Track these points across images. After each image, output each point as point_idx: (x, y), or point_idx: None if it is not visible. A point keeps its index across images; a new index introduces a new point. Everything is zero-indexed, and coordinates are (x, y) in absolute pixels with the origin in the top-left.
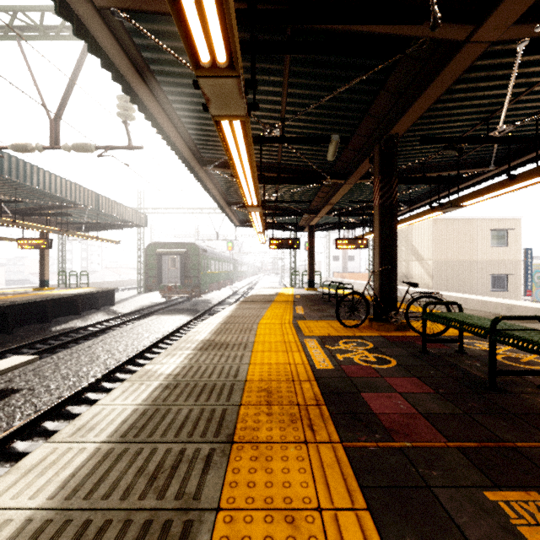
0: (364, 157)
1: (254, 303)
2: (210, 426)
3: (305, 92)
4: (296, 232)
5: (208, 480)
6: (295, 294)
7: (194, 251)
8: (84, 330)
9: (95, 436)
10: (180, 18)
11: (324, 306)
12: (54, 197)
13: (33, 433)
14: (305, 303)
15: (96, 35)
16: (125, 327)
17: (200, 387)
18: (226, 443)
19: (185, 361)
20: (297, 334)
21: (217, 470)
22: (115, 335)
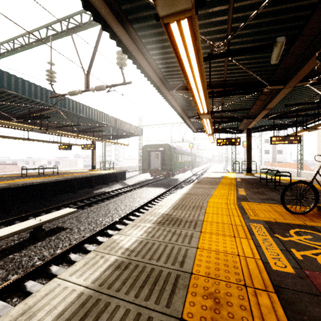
0: (307, 58)
1: (205, 183)
2: None
3: (250, 2)
4: (237, 133)
5: None
6: (236, 177)
7: (168, 148)
8: (108, 193)
9: None
10: None
11: (263, 189)
12: (95, 121)
13: (64, 259)
14: (246, 185)
15: None
16: (128, 194)
17: (146, 273)
18: None
19: (143, 235)
20: (242, 216)
21: None
22: (121, 198)
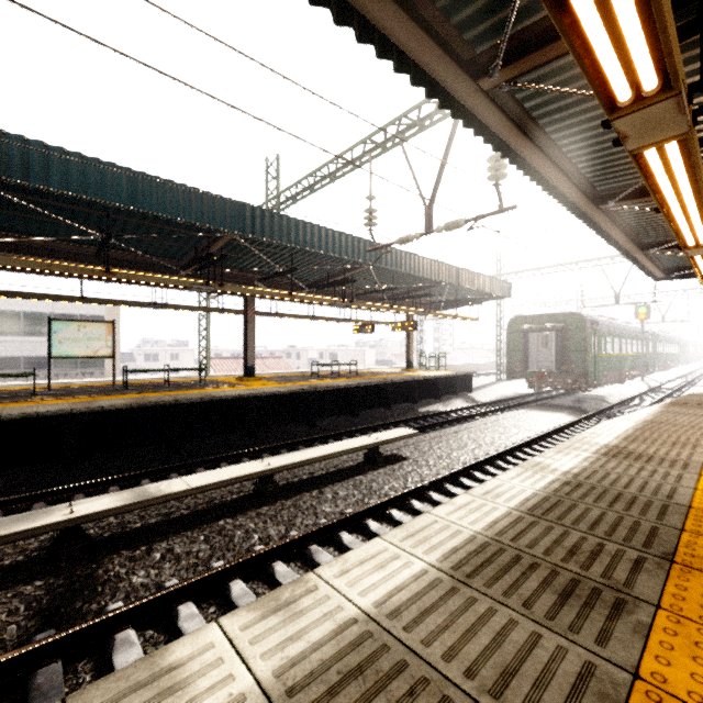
0: None
1: (699, 407)
2: (634, 536)
3: None
4: None
5: (640, 580)
6: None
7: (577, 324)
8: (446, 415)
9: (503, 502)
10: (595, 77)
11: None
12: (419, 278)
13: (422, 498)
14: None
15: (481, 116)
16: (488, 418)
17: (612, 495)
18: (662, 559)
19: (584, 463)
20: None
21: (651, 576)
22: (478, 425)
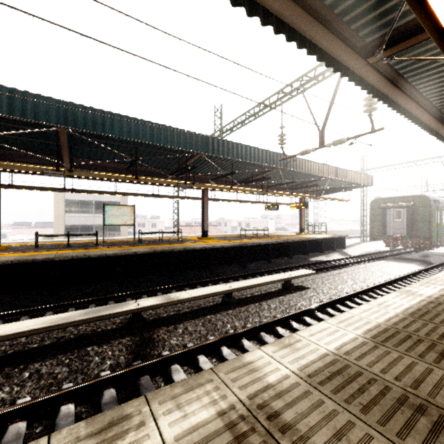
0: None
1: None
2: None
3: None
4: None
5: None
6: None
7: (423, 202)
8: (329, 263)
9: (391, 309)
10: None
11: None
12: (310, 175)
13: (322, 312)
14: None
15: (367, 78)
16: (359, 266)
17: None
18: None
19: (441, 292)
20: None
21: None
22: (353, 270)
